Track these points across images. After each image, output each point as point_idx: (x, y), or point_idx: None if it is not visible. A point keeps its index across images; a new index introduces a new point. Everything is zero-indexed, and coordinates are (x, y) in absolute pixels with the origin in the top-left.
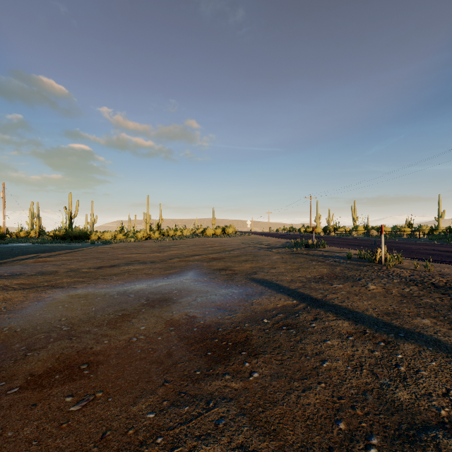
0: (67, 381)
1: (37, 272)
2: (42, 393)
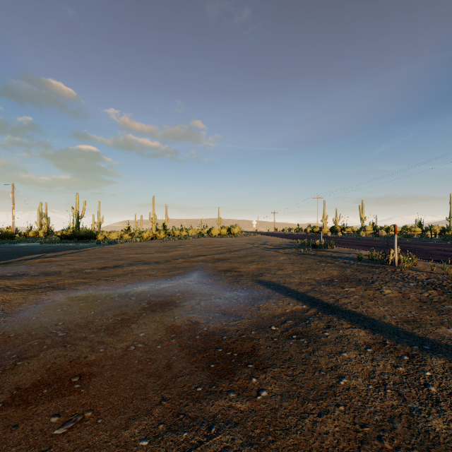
0: (55, 397)
1: (41, 272)
2: (26, 410)
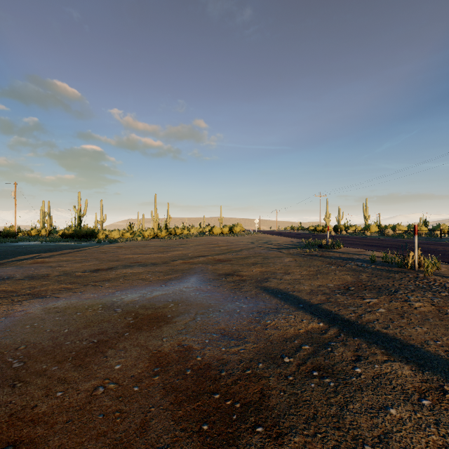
0: None
1: (27, 275)
2: None
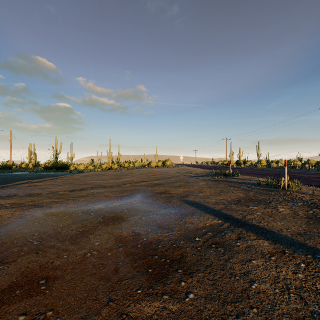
0: (25, 297)
1: (27, 194)
2: (0, 309)
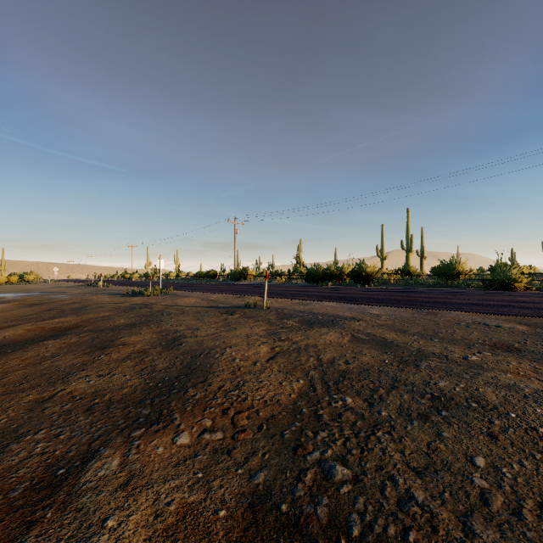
0: None
1: None
2: None
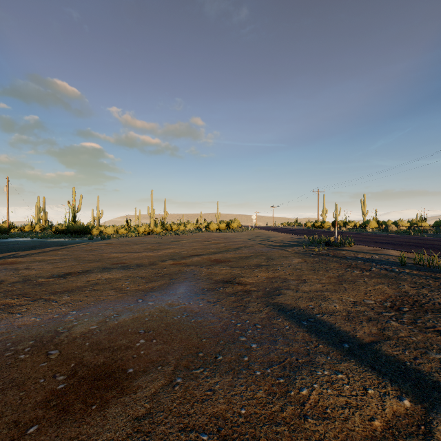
0: None
1: None
2: None
